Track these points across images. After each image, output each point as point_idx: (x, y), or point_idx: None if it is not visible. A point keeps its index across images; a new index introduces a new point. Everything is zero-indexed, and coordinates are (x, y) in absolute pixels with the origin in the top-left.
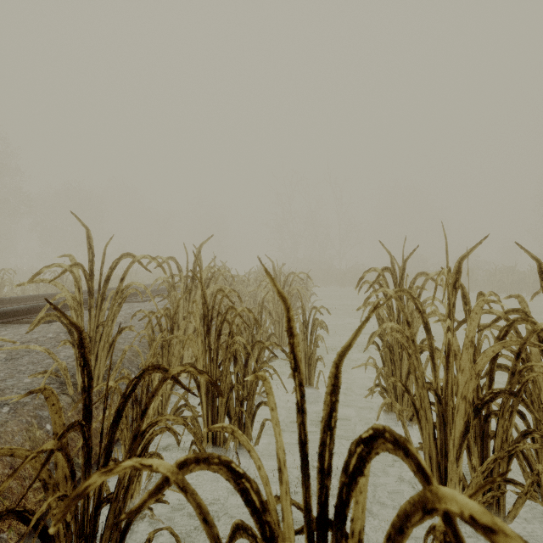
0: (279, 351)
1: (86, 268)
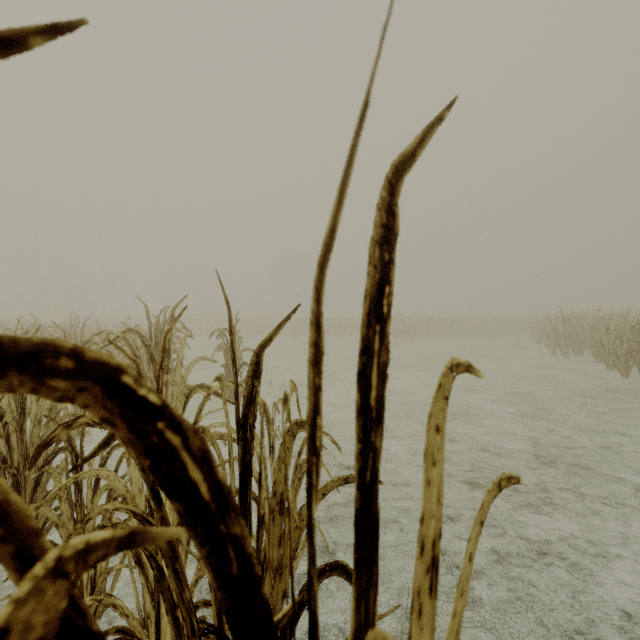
0: None
1: None
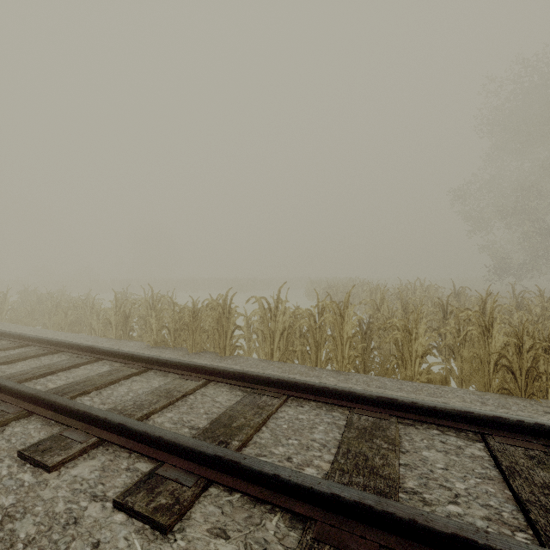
0: None
1: None
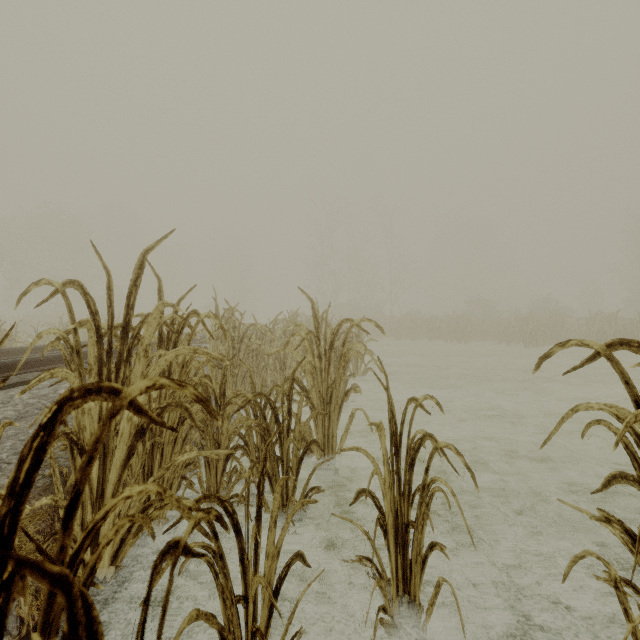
0: (324, 463)
1: (65, 315)
